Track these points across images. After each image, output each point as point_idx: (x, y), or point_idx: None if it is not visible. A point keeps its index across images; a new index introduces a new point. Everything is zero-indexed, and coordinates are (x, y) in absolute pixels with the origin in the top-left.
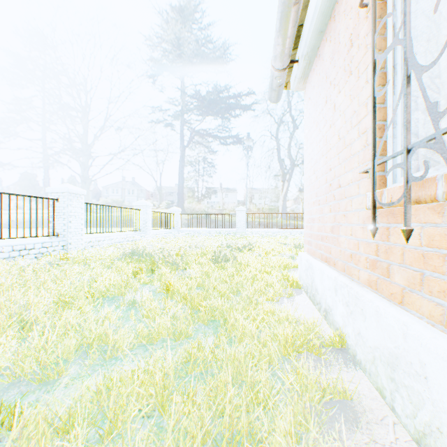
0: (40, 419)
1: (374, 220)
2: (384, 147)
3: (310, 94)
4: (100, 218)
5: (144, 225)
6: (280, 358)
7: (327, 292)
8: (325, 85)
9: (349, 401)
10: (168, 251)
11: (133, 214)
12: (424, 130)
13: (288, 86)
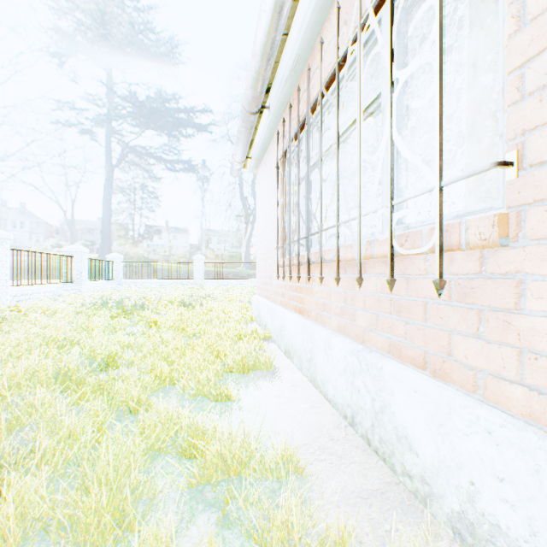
0: (136, 357)
1: (278, 272)
2: (285, 237)
3: (260, 181)
4: (25, 268)
5: (78, 276)
6: (237, 340)
7: (266, 314)
8: (267, 184)
9: (266, 350)
10: (138, 300)
11: (65, 262)
12: (301, 232)
13: (245, 167)
